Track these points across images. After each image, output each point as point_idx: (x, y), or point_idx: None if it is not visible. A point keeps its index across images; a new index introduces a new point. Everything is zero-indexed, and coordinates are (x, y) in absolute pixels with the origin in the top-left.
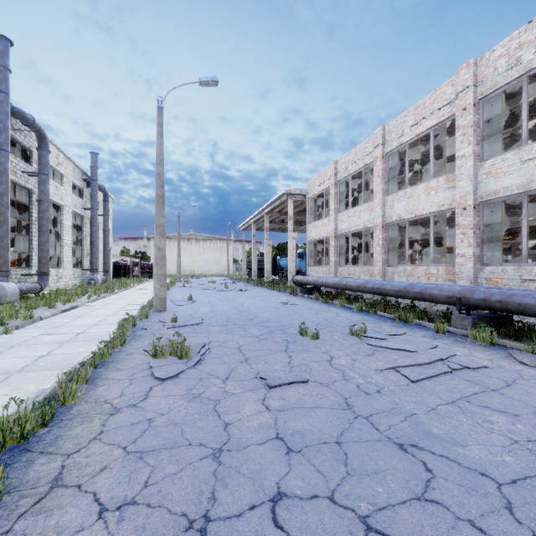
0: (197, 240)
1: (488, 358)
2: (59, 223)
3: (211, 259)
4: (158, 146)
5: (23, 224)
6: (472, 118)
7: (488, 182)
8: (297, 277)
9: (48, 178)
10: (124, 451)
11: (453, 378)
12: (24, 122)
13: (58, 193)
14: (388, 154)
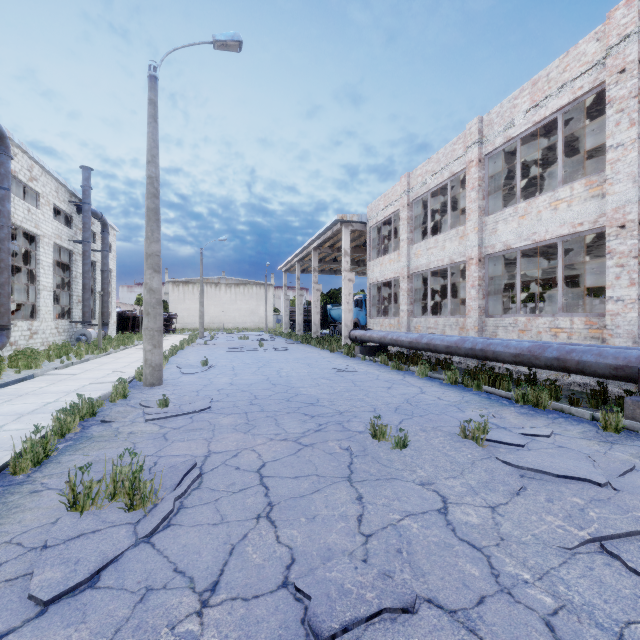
0: (227, 285)
1: None
2: (33, 259)
3: (245, 308)
4: (150, 134)
5: None
6: (637, 83)
7: None
8: (356, 332)
9: (8, 194)
10: None
11: None
12: None
13: (31, 219)
14: (487, 156)
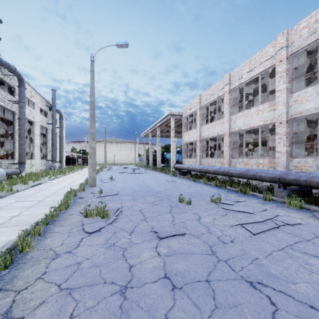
0: (116, 143)
1: (300, 218)
2: (32, 132)
3: (125, 154)
4: (91, 84)
5: (9, 132)
6: (286, 66)
7: (296, 106)
8: (177, 165)
9: (24, 105)
10: (58, 288)
11: (279, 231)
12: (9, 70)
13: (31, 114)
14: (232, 90)
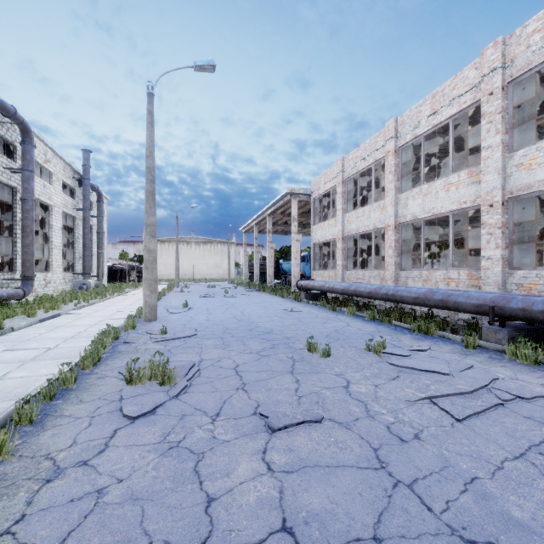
0: (197, 243)
1: (540, 383)
2: (47, 224)
3: (211, 262)
4: (148, 136)
5: (6, 224)
6: (501, 103)
7: (519, 175)
8: (302, 282)
9: (32, 175)
10: None
11: (507, 413)
12: (5, 113)
13: (46, 192)
14: (401, 148)
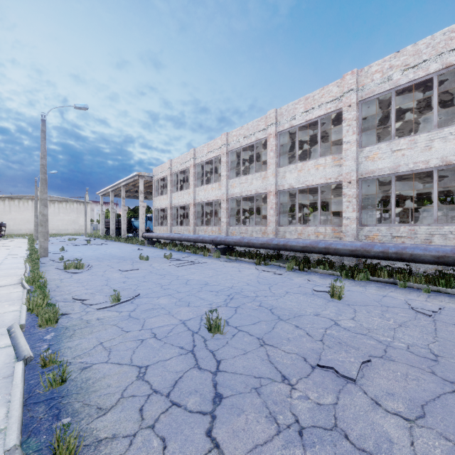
0: (51, 202)
1: (212, 261)
2: None
3: (67, 219)
4: (42, 146)
5: None
6: (226, 159)
7: (231, 189)
8: (145, 234)
9: None
10: (75, 282)
11: (192, 265)
12: None
13: None
14: (197, 164)
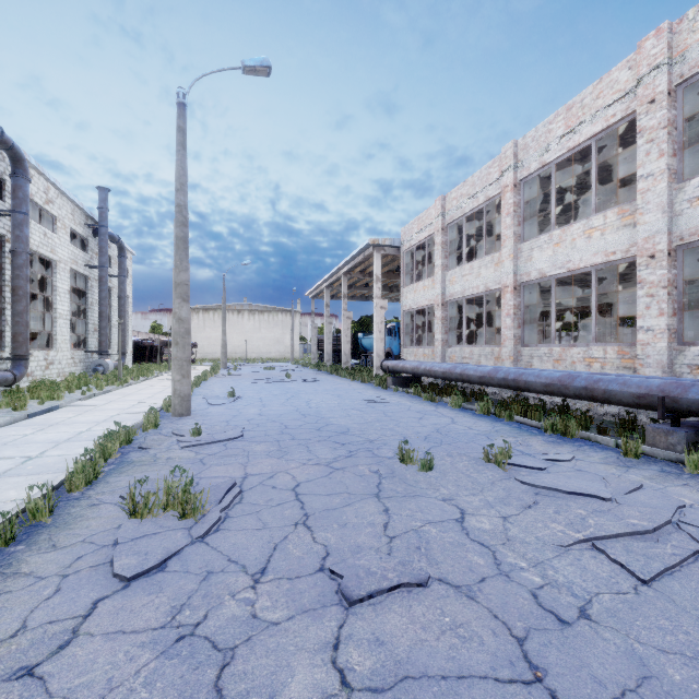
0: (251, 312)
1: None
2: (49, 285)
3: (270, 337)
4: (178, 162)
5: None
6: (666, 114)
7: (693, 213)
8: (388, 362)
9: (26, 219)
10: None
11: None
12: None
13: (47, 243)
14: (523, 181)
